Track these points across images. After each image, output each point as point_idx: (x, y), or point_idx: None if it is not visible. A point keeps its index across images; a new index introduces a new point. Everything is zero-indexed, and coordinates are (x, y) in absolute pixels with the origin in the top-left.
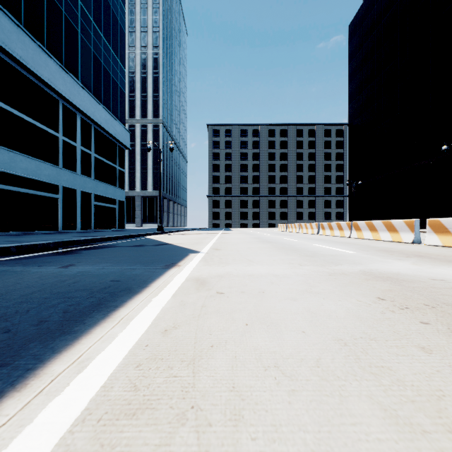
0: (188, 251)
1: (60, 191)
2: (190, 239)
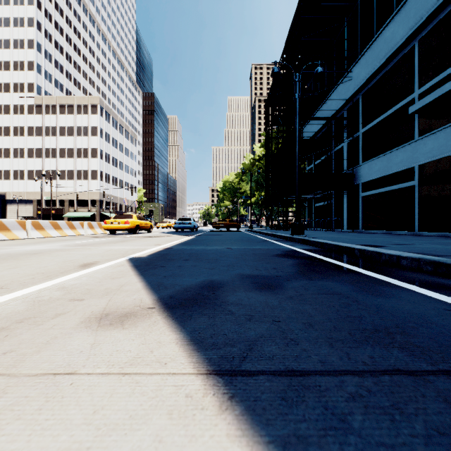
0: (143, 260)
1: None
2: None
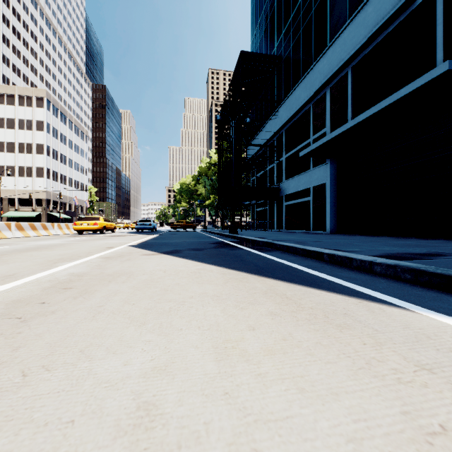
0: (138, 246)
1: None
2: (121, 286)
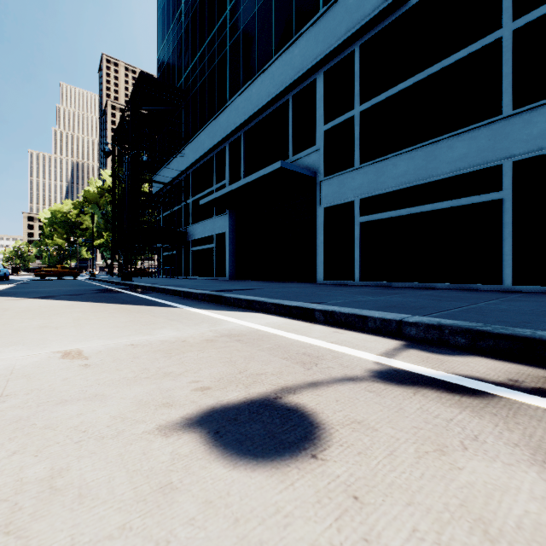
0: None
1: (504, 178)
2: (4, 312)
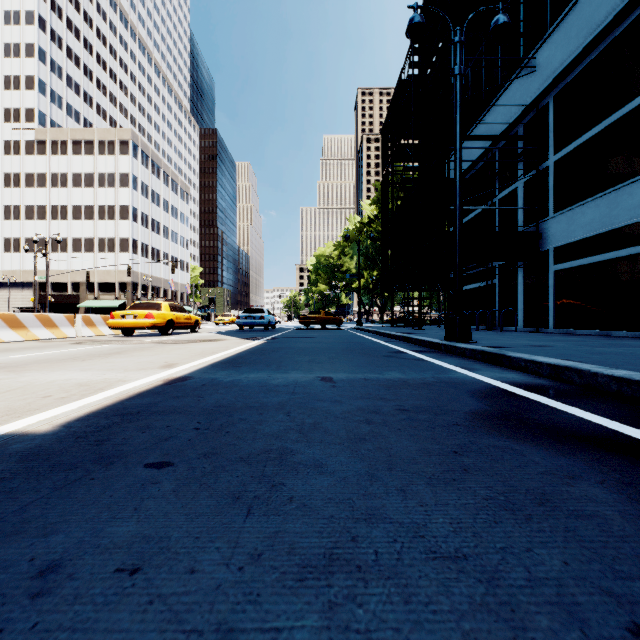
0: None
1: None
2: None
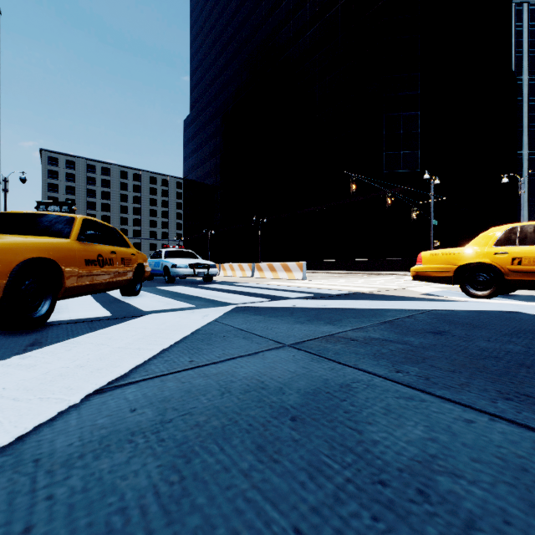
0: None
1: None
2: None
